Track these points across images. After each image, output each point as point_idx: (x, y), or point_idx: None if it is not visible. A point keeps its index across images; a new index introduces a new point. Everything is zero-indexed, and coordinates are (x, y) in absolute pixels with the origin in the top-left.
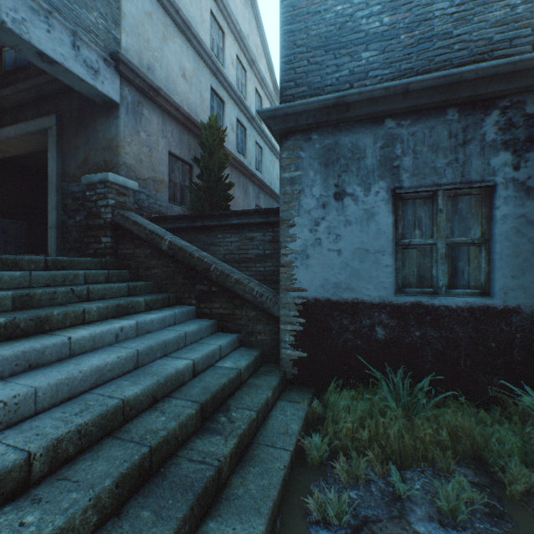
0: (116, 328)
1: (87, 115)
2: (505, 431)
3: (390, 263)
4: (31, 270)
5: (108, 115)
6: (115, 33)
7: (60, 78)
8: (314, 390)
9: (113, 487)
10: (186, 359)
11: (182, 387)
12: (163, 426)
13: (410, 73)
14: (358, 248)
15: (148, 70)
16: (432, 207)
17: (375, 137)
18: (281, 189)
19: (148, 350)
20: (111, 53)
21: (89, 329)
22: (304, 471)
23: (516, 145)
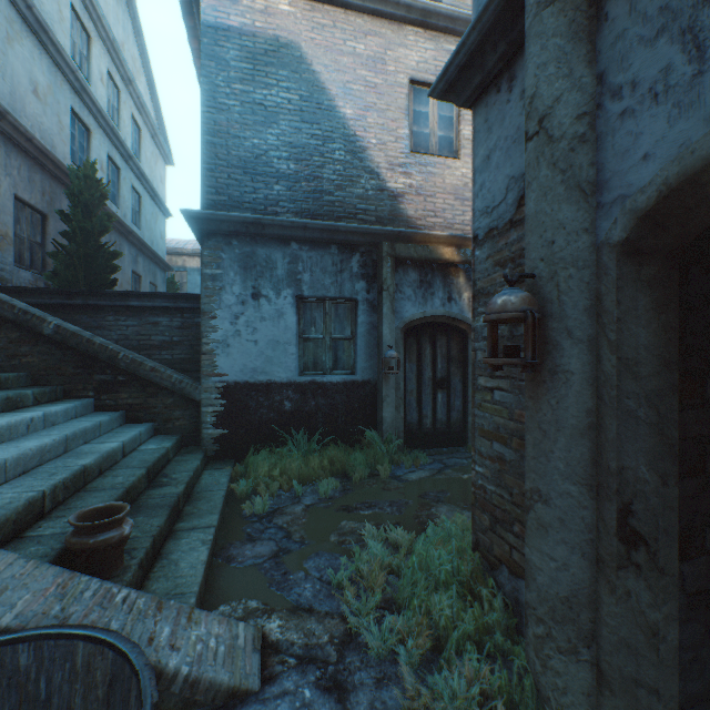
0: (28, 418)
1: None
2: (358, 453)
3: (295, 352)
4: None
5: None
6: None
7: None
8: (235, 460)
9: None
10: (114, 442)
11: (118, 464)
12: (126, 480)
13: (309, 213)
14: (271, 339)
15: None
16: (323, 312)
17: (285, 254)
18: (203, 284)
19: (74, 436)
20: None
21: None
22: (236, 502)
23: (369, 278)
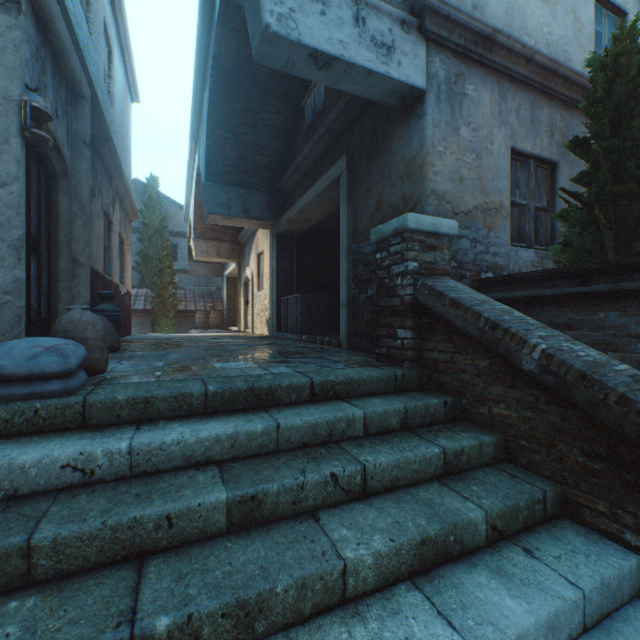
0: None
1: (379, 137)
2: None
3: None
4: (290, 403)
5: (408, 120)
6: None
7: (341, 88)
8: None
9: None
10: None
11: None
12: None
13: None
14: None
15: (472, 11)
16: None
17: None
18: None
19: None
20: (411, 7)
21: None
22: None
23: None
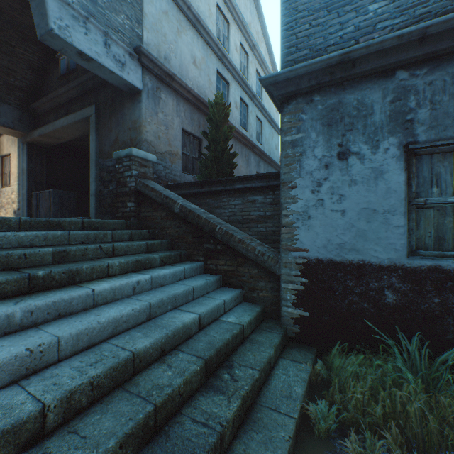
0: (133, 281)
1: (117, 103)
2: None
3: (401, 223)
4: (71, 230)
5: (133, 101)
6: (138, 31)
7: (96, 73)
8: (316, 349)
9: (116, 448)
10: (193, 313)
11: (188, 340)
12: (169, 382)
13: (427, 18)
14: (364, 208)
15: (164, 60)
16: None
17: (384, 91)
18: (282, 153)
19: (160, 303)
20: (135, 48)
21: (111, 282)
22: (310, 443)
23: None
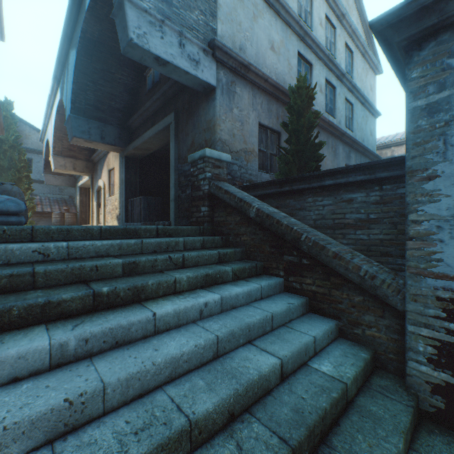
0: (200, 303)
1: (193, 105)
2: None
3: None
4: (146, 238)
5: (208, 100)
6: (212, 25)
7: (172, 77)
8: None
9: None
10: (272, 354)
11: (266, 398)
12: None
13: None
14: None
15: (239, 51)
16: None
17: None
18: (408, 126)
19: (229, 336)
20: (208, 43)
21: (175, 302)
22: None
23: None
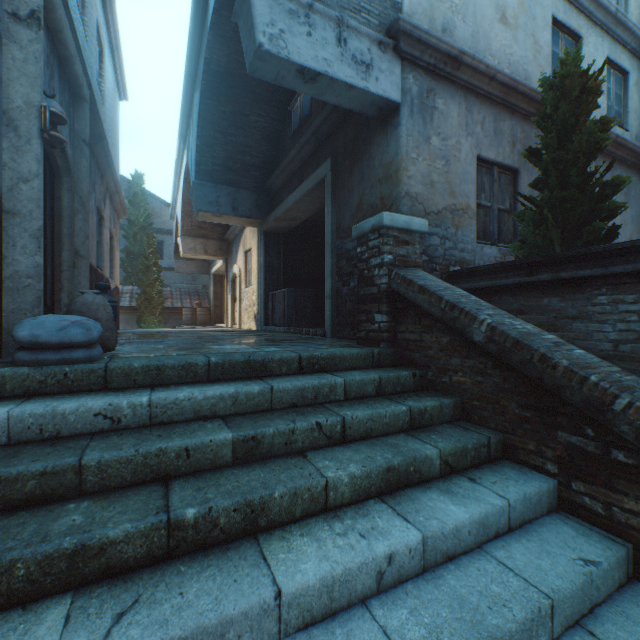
0: (377, 556)
1: (360, 143)
2: None
3: None
4: (281, 374)
5: (385, 129)
6: None
7: (326, 100)
8: None
9: None
10: None
11: None
12: None
13: None
14: None
15: (442, 34)
16: None
17: None
18: None
19: None
20: (387, 30)
21: (324, 550)
22: None
23: None
